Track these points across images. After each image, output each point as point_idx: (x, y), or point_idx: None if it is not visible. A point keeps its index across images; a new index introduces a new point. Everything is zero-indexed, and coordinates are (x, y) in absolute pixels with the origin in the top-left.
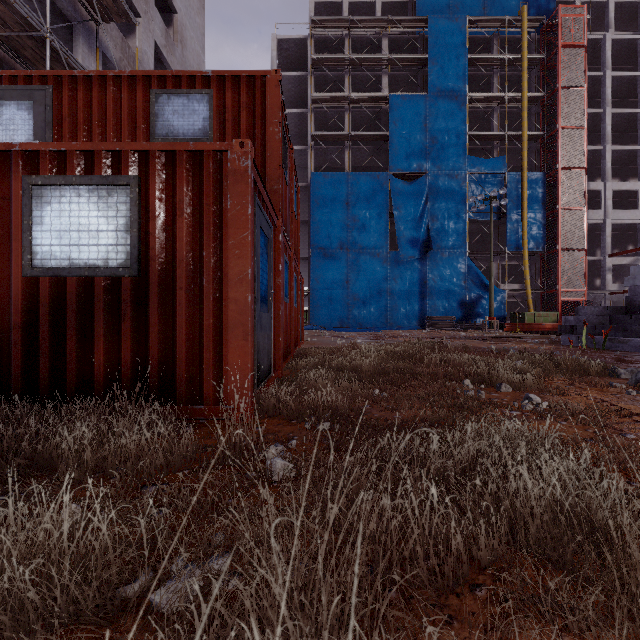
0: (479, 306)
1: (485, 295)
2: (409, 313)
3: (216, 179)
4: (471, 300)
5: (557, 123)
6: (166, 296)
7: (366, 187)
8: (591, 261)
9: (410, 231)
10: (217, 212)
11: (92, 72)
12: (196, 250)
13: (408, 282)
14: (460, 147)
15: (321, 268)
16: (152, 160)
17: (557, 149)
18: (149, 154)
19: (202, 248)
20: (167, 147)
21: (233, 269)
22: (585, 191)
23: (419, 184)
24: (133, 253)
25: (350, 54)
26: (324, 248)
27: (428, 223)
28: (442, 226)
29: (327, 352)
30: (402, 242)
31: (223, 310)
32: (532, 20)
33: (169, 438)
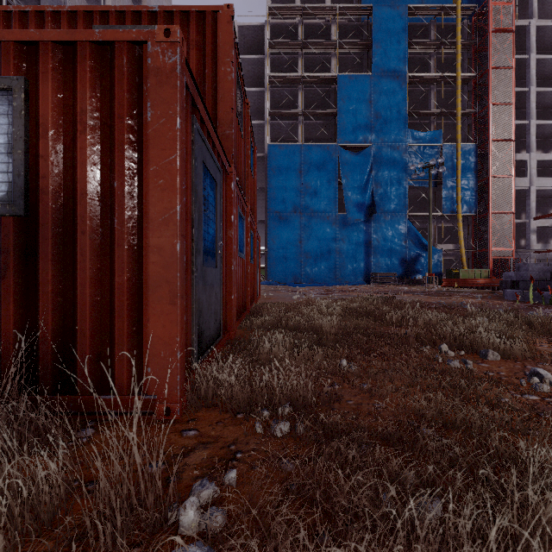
0: (418, 263)
1: (423, 254)
2: (355, 270)
3: (133, 82)
4: (411, 258)
5: (488, 100)
6: (64, 243)
7: (317, 157)
8: (517, 223)
9: (356, 196)
10: (134, 127)
11: (29, 7)
12: (105, 180)
13: (355, 242)
14: (401, 121)
15: (277, 230)
16: (43, 54)
17: (488, 123)
18: (39, 46)
19: (113, 177)
20: (64, 36)
21: (155, 205)
22: (513, 161)
23: (364, 154)
24: (17, 183)
25: (303, 38)
26: (280, 212)
27: (372, 189)
28: (385, 192)
29: (283, 309)
30: (349, 206)
31: (142, 262)
32: (465, 8)
33: (5, 488)
